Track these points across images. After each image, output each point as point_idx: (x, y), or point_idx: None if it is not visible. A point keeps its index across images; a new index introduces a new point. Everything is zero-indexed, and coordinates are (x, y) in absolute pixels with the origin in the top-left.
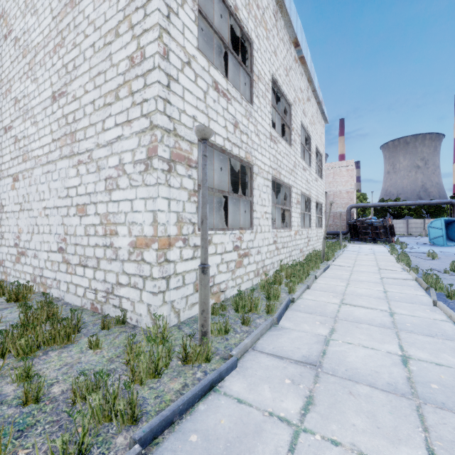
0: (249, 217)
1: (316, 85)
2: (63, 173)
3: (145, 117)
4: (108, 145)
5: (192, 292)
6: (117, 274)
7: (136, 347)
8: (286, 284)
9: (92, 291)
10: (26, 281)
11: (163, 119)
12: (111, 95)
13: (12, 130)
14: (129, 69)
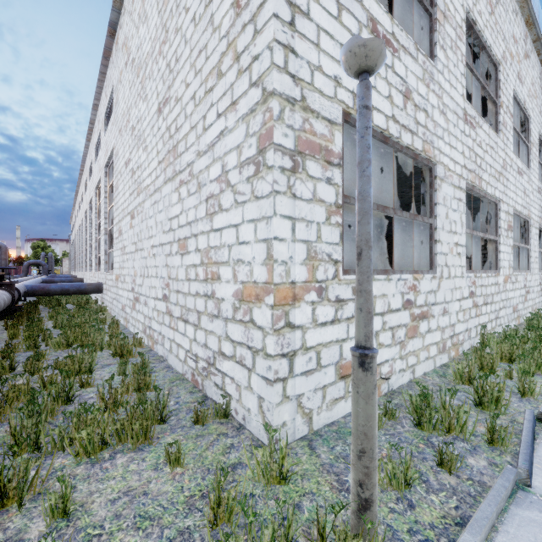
0: (428, 251)
1: (541, 29)
2: (167, 200)
3: (255, 86)
4: (209, 149)
5: (332, 380)
6: (219, 339)
7: (228, 496)
8: (507, 374)
9: (193, 356)
10: (139, 331)
11: (284, 80)
12: (212, 75)
13: (130, 163)
14: (233, 22)
